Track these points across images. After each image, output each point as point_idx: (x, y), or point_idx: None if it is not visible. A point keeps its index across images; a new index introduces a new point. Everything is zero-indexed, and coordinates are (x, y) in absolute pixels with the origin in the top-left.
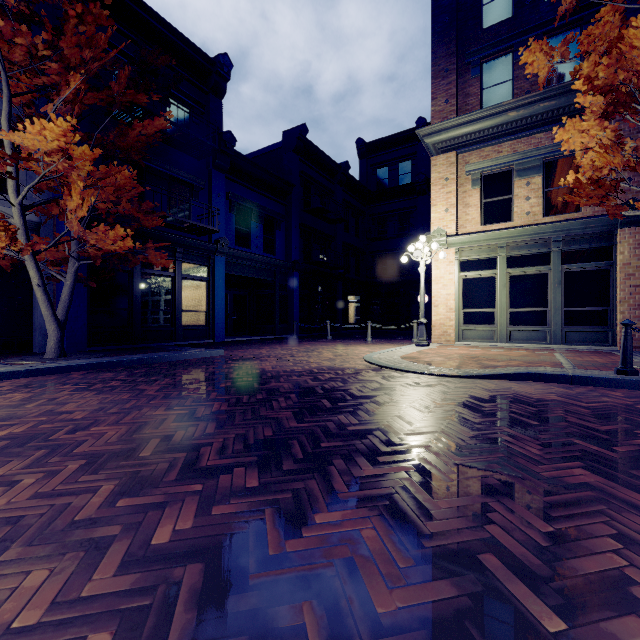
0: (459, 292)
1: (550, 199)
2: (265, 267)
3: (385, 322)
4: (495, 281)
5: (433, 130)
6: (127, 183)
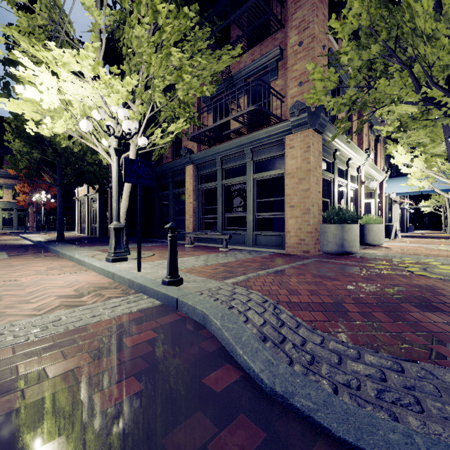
0: None
1: (14, 196)
2: None
3: None
4: None
5: None
6: None
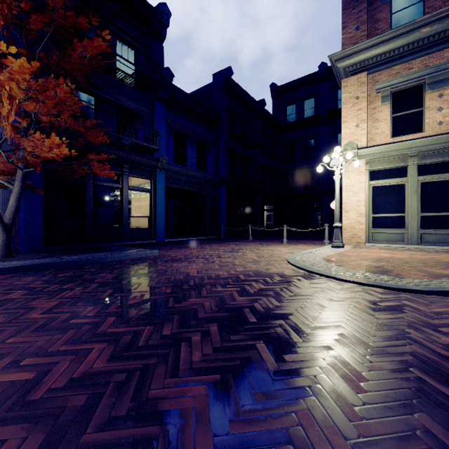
0: (369, 199)
1: None
2: (198, 181)
3: (293, 226)
4: (405, 188)
5: (345, 54)
6: (67, 97)
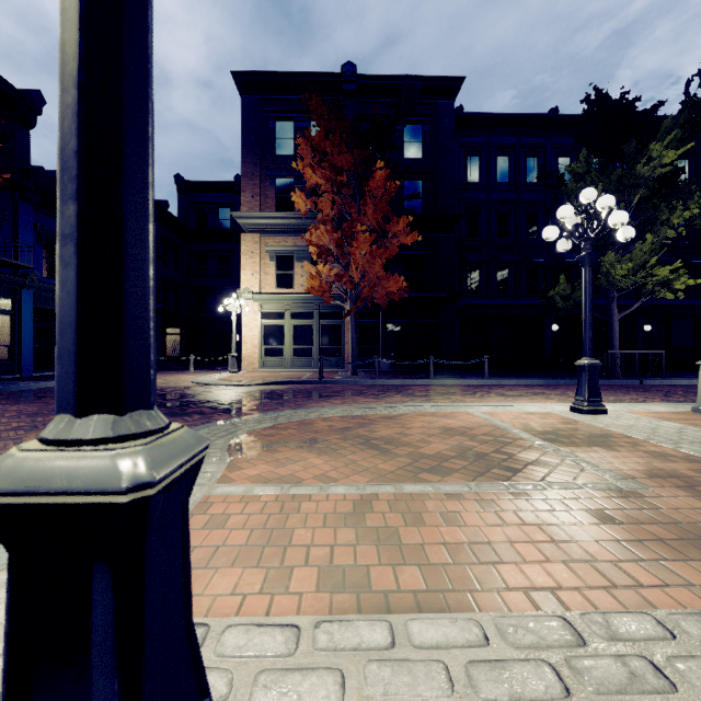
0: (262, 334)
1: None
2: None
3: (205, 354)
4: (284, 327)
5: (243, 215)
6: None
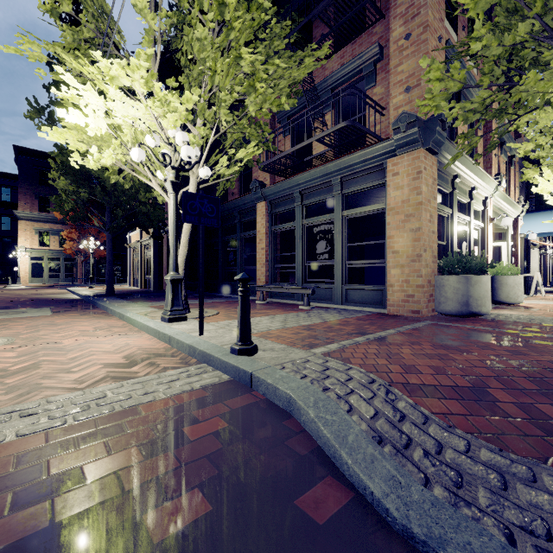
0: (30, 267)
1: (61, 243)
2: None
3: None
4: (44, 264)
5: (21, 212)
6: None
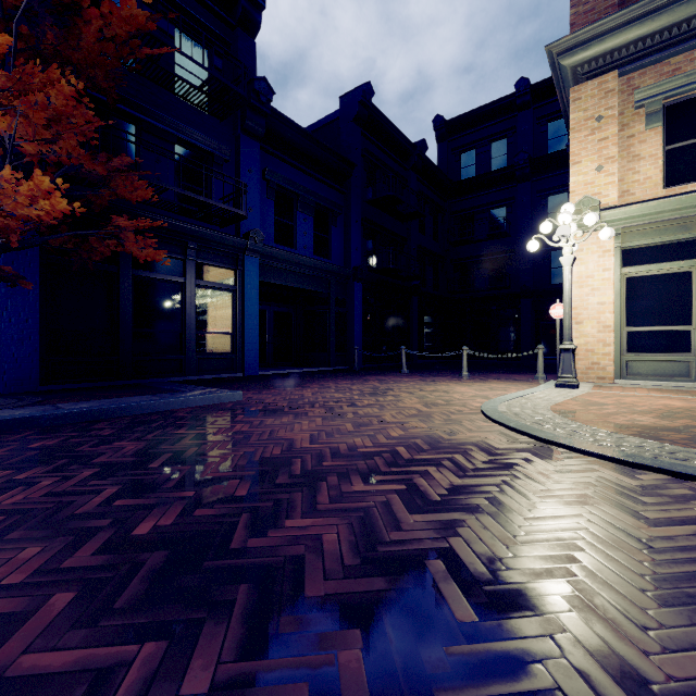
0: (621, 299)
1: None
2: (316, 274)
3: (471, 349)
4: (691, 279)
5: (576, 41)
6: (70, 108)
